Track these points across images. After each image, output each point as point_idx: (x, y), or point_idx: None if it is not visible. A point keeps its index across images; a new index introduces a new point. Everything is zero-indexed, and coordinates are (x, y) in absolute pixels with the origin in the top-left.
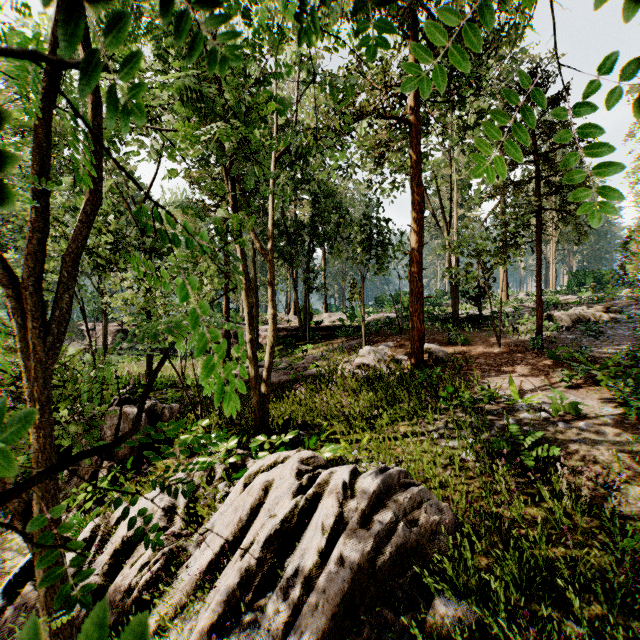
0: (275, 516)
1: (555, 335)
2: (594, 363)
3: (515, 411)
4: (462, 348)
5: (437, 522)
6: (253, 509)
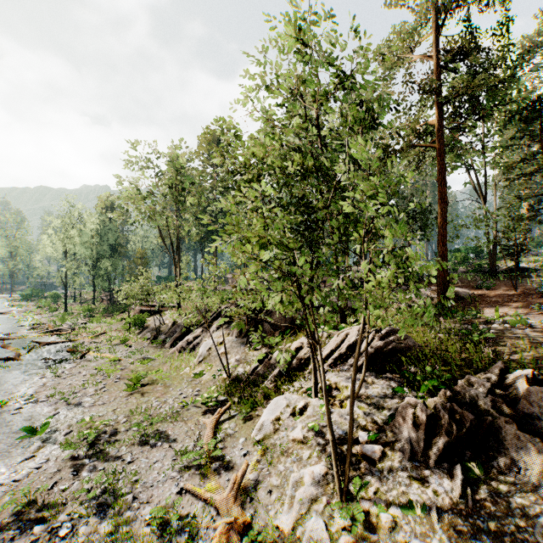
0: (350, 341)
1: None
2: None
3: (491, 324)
4: (485, 291)
5: (411, 346)
6: (342, 341)
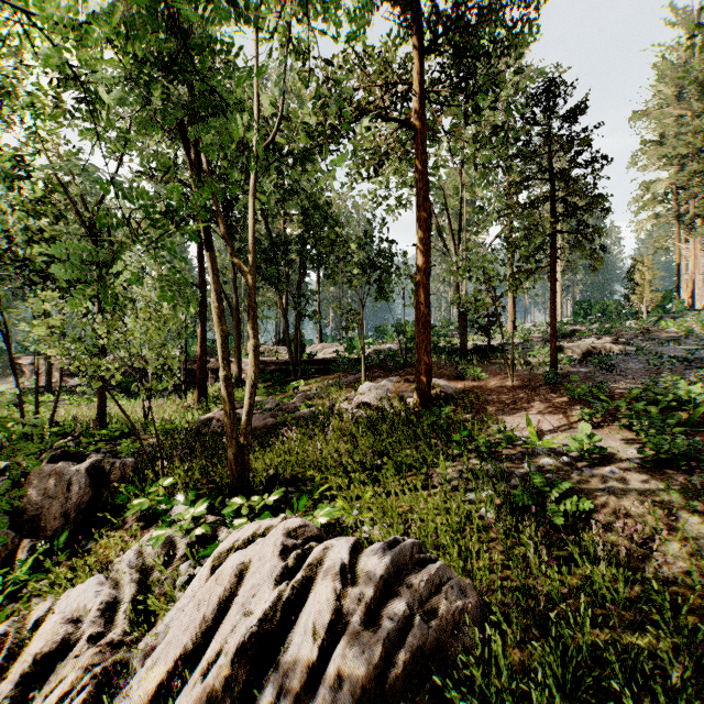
0: (251, 613)
1: (568, 368)
2: (612, 399)
3: (535, 455)
4: (472, 383)
5: (460, 609)
6: (222, 603)
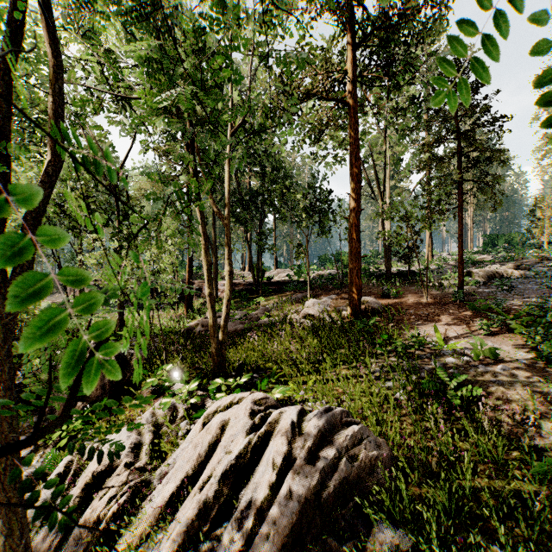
0: (230, 452)
1: (474, 289)
2: (508, 313)
3: (441, 355)
4: (394, 300)
5: (375, 457)
6: (211, 446)
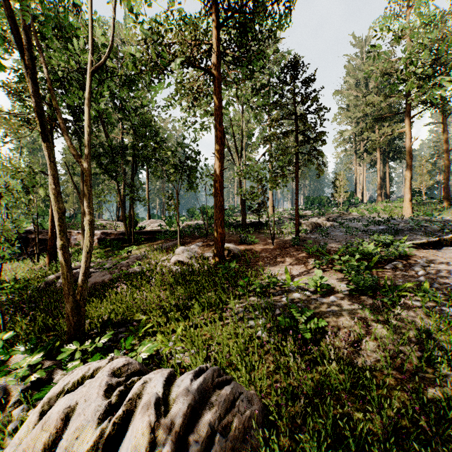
0: None
1: (304, 236)
2: (329, 254)
3: (289, 292)
4: (250, 246)
5: (248, 417)
6: (47, 448)
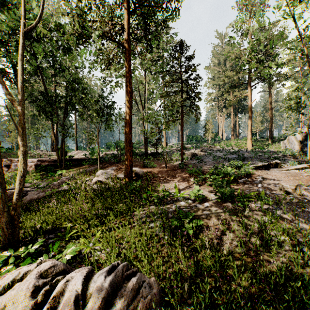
0: None
1: (187, 161)
2: (203, 174)
3: (178, 201)
4: (150, 169)
5: (150, 299)
6: None
